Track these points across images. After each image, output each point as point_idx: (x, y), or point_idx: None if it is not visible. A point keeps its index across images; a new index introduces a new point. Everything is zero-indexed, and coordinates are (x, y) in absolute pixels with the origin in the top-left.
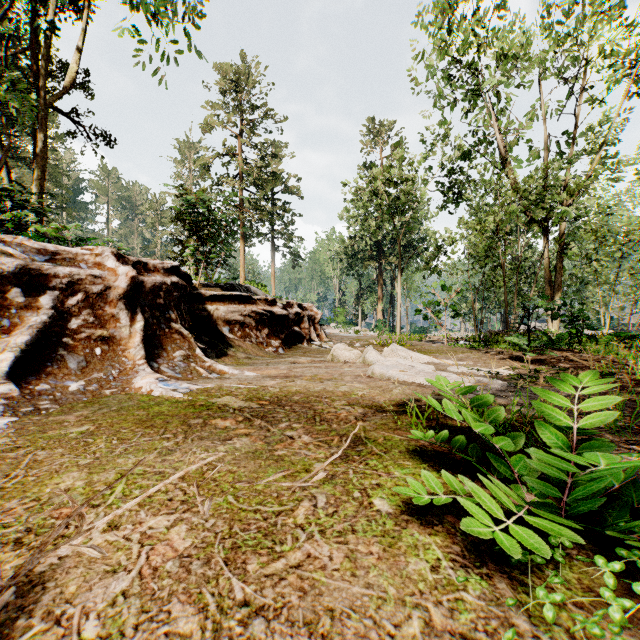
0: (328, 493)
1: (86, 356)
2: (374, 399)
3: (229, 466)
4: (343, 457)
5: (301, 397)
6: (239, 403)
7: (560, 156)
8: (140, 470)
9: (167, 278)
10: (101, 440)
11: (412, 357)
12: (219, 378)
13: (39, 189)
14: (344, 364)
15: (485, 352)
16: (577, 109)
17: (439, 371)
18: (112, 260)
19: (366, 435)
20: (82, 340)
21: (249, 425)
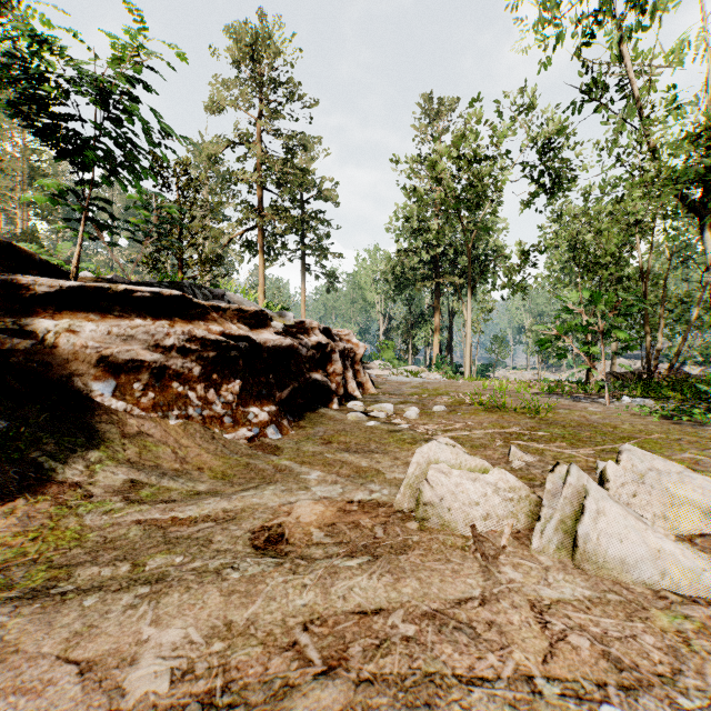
0: None
1: None
2: None
3: None
4: None
5: None
6: None
7: None
8: None
9: None
10: None
11: None
12: None
13: None
14: (494, 583)
15: None
16: None
17: None
18: None
19: None
20: None
21: None
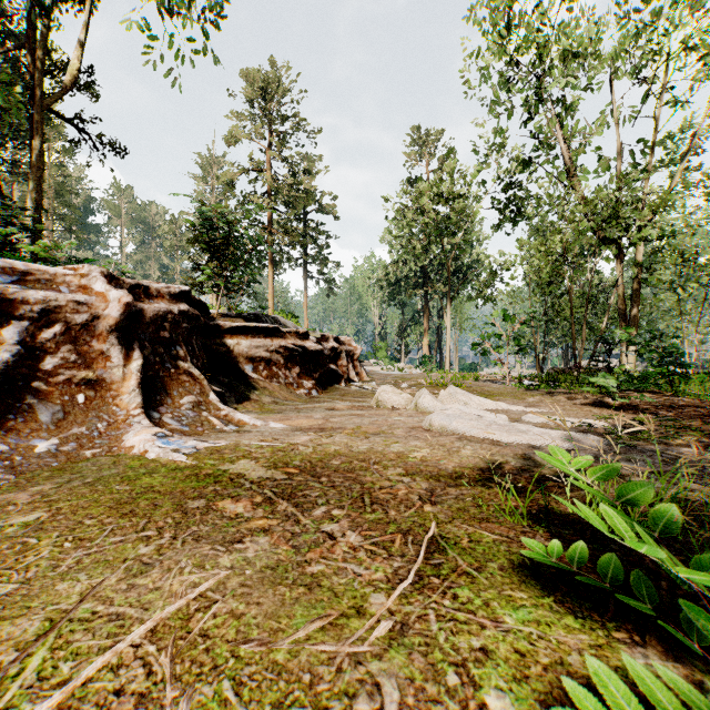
0: (401, 674)
1: (64, 405)
2: (439, 465)
3: (232, 602)
4: (414, 579)
5: (342, 461)
6: (259, 472)
7: (635, 167)
8: (86, 610)
9: (174, 306)
10: (48, 541)
11: (475, 402)
12: (237, 431)
13: (35, 204)
14: (392, 411)
15: (559, 395)
16: (658, 111)
17: (515, 423)
18: (101, 282)
19: (441, 531)
20: (60, 384)
21: (270, 511)
